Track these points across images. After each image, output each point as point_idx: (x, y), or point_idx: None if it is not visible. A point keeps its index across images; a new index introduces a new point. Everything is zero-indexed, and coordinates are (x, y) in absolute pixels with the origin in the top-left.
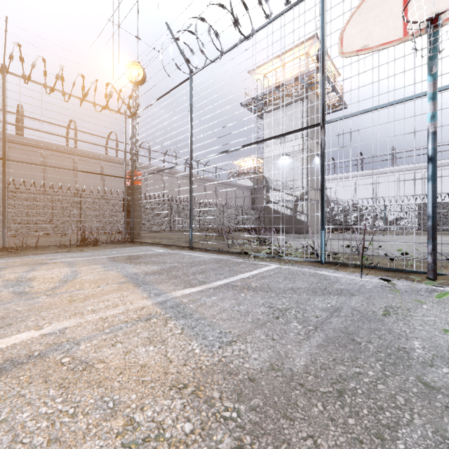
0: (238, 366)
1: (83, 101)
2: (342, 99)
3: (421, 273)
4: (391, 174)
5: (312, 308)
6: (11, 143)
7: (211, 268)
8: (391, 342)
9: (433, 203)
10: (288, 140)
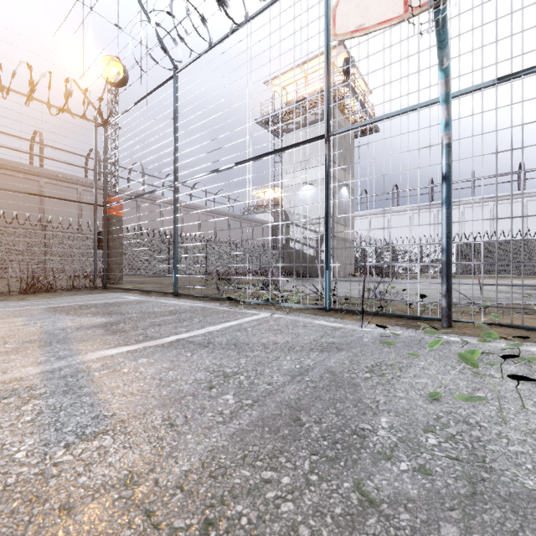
0: (64, 483)
1: (31, 100)
2: None
3: (437, 320)
4: (428, 210)
5: (273, 371)
6: None
7: (177, 319)
8: (349, 421)
9: (448, 233)
10: (311, 166)
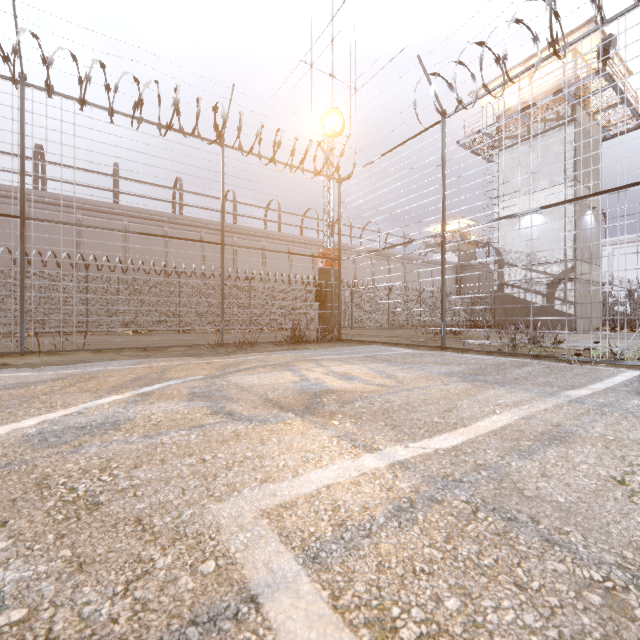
0: None
1: (292, 168)
2: (636, 113)
3: None
4: None
5: None
6: (171, 224)
7: (543, 371)
8: None
9: None
10: (538, 189)
